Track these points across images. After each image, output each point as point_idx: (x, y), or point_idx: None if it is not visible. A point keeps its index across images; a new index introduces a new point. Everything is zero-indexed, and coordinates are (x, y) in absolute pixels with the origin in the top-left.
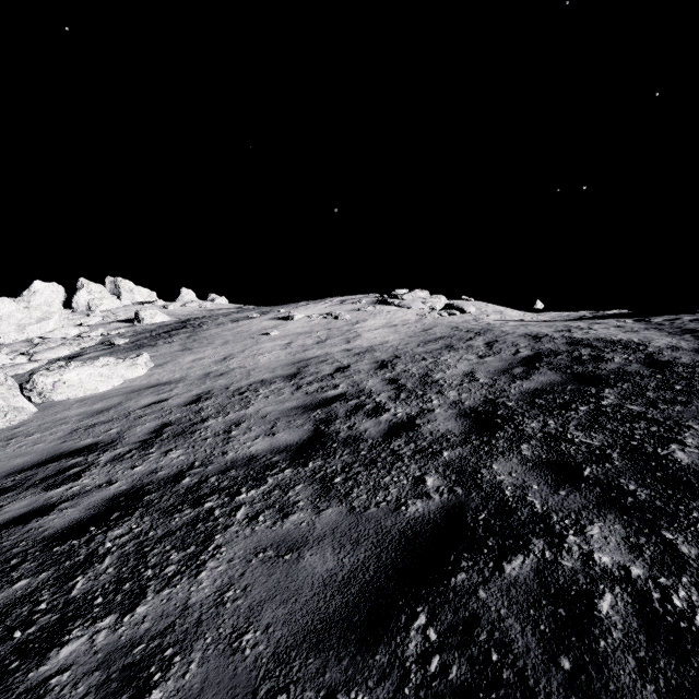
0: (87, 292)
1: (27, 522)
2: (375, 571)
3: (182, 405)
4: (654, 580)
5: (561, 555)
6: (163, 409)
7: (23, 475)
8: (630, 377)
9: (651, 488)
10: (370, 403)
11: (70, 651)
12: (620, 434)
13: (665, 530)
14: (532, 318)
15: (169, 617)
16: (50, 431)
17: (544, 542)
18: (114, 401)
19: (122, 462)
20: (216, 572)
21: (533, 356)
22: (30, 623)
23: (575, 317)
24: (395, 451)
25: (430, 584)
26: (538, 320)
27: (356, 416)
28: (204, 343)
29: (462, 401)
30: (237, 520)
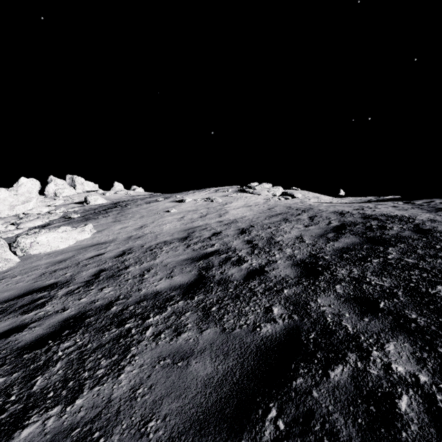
0: (54, 184)
1: (8, 336)
2: (239, 375)
3: (113, 257)
4: (437, 385)
5: (369, 365)
6: (100, 260)
7: (8, 304)
8: (405, 240)
9: (427, 317)
10: (235, 256)
11: (28, 433)
12: (402, 278)
13: (440, 347)
14: (337, 201)
15: (98, 408)
16: (27, 275)
17: (356, 355)
18: (69, 254)
19: (73, 295)
20: (131, 375)
21: (340, 226)
22: (3, 410)
23: (365, 200)
24: (252, 289)
25: (278, 386)
26: (342, 202)
27: (226, 265)
28: (128, 217)
29: (295, 255)
30: (146, 337)
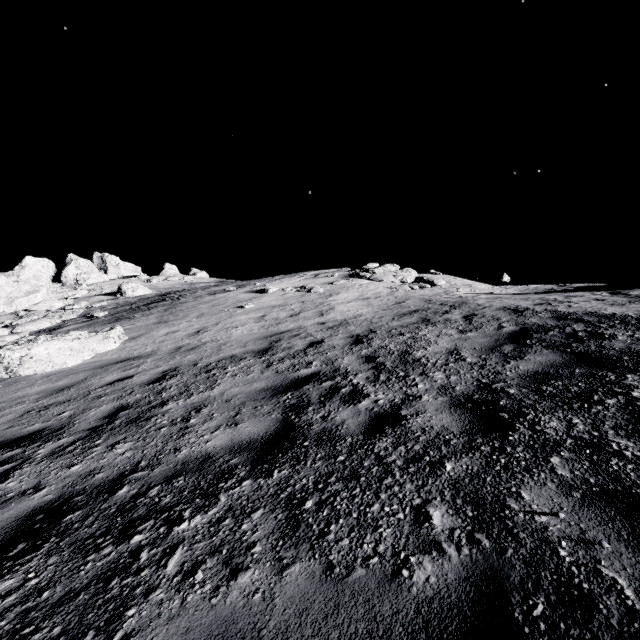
0: (76, 266)
1: None
2: None
3: (145, 384)
4: None
5: None
6: (124, 387)
7: None
8: None
9: None
10: (347, 386)
11: None
12: None
13: None
14: (501, 291)
15: None
16: (2, 413)
17: None
18: (78, 377)
19: (61, 458)
20: None
21: (520, 332)
22: None
23: (543, 290)
24: (382, 458)
25: None
26: (508, 293)
27: (331, 402)
28: (180, 316)
29: (452, 385)
30: (166, 576)
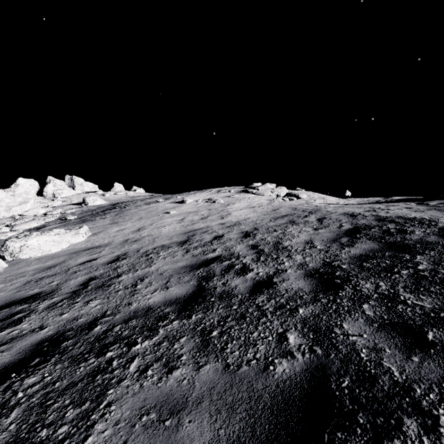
0: (53, 185)
1: None
2: None
3: (106, 264)
4: None
5: None
6: (92, 266)
7: None
8: (433, 246)
9: None
10: (239, 264)
11: None
12: None
13: None
14: (344, 202)
15: None
16: (11, 283)
17: (417, 423)
18: (60, 259)
19: (54, 309)
20: (101, 439)
21: (353, 229)
22: None
23: (373, 201)
24: (260, 307)
25: None
26: (349, 203)
27: (228, 274)
28: (126, 219)
29: (307, 263)
30: (129, 373)
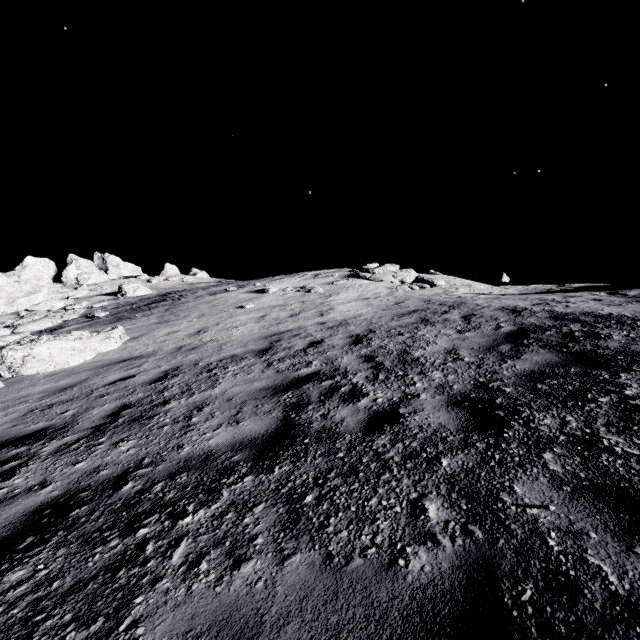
0: (76, 267)
1: None
2: None
3: (147, 383)
4: None
5: None
6: (127, 387)
7: None
8: None
9: None
10: (346, 385)
11: None
12: None
13: None
14: (500, 291)
15: None
16: (6, 412)
17: None
18: (81, 377)
19: (66, 455)
20: None
21: (518, 332)
22: None
23: (542, 290)
24: (380, 454)
25: None
26: (507, 293)
27: (331, 401)
28: (181, 316)
29: (450, 384)
30: (171, 567)
